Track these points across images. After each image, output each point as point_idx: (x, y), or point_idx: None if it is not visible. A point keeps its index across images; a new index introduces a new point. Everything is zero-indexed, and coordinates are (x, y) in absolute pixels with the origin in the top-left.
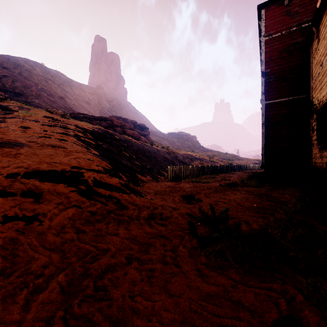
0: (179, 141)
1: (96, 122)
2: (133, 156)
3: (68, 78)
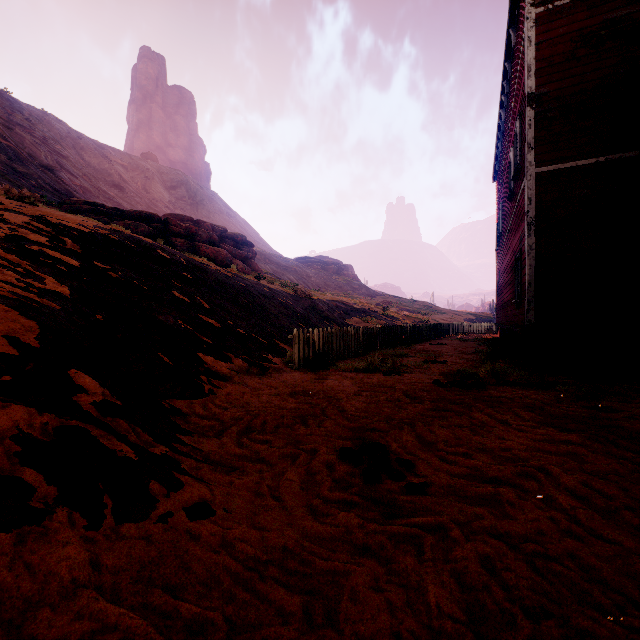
0: (319, 275)
1: (123, 223)
2: (202, 303)
3: (73, 131)
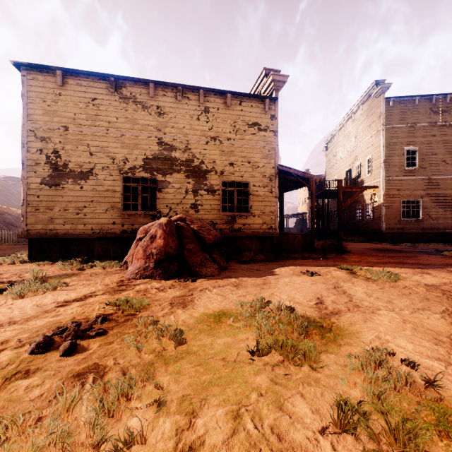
0: None
1: None
2: None
3: None
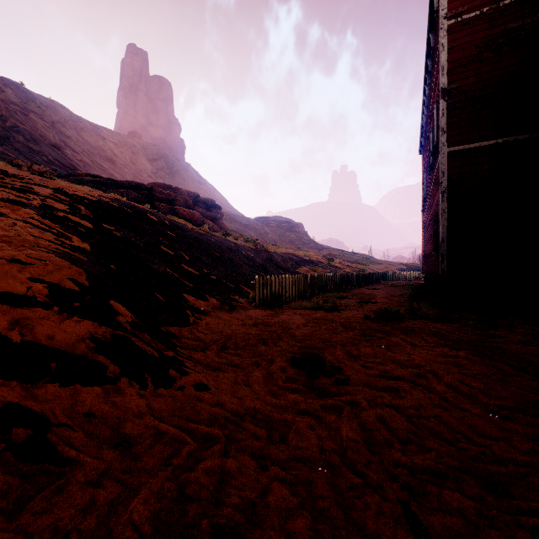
0: (275, 232)
1: (118, 191)
2: (184, 256)
3: (74, 115)
